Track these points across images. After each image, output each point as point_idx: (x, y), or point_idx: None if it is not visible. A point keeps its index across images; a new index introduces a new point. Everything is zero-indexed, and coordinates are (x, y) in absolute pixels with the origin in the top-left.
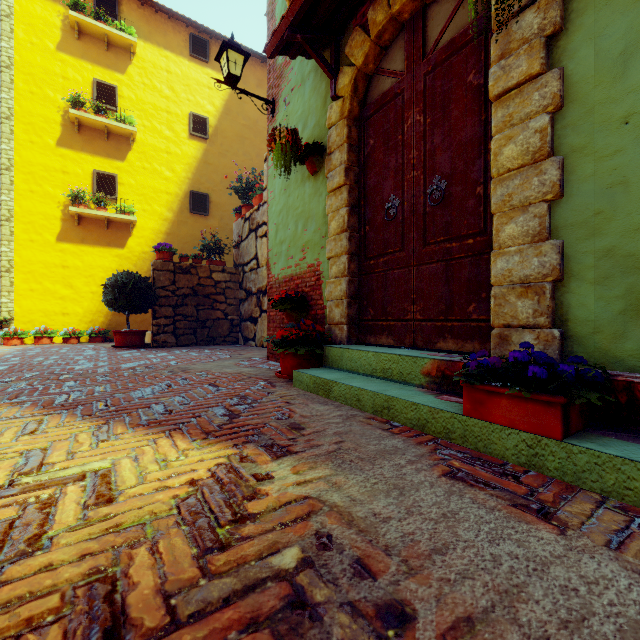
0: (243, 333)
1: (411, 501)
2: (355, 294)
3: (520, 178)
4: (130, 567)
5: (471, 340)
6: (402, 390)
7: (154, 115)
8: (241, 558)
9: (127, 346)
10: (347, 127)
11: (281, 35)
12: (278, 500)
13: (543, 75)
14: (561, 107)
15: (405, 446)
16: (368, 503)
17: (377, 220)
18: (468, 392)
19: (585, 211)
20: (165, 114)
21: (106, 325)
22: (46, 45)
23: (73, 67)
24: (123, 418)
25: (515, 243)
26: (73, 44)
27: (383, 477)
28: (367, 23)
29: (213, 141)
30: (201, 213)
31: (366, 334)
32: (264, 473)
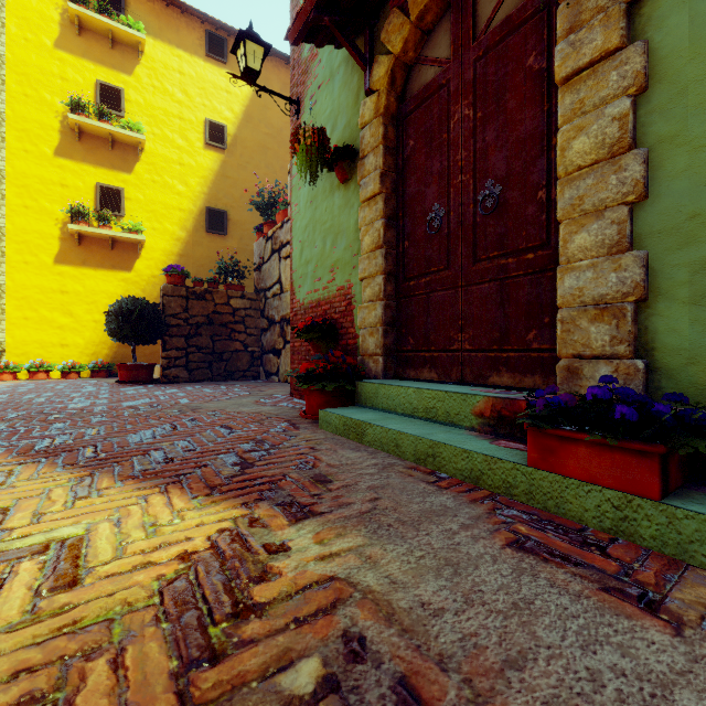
0: (265, 367)
1: (469, 584)
2: (392, 321)
3: (594, 177)
4: (79, 692)
5: (531, 374)
6: (450, 434)
7: (165, 122)
8: (238, 676)
9: (133, 382)
10: (383, 126)
11: (306, 17)
12: (294, 582)
13: (623, 50)
14: (645, 88)
15: (456, 505)
16: (413, 587)
17: (418, 234)
18: (534, 438)
19: (676, 214)
20: (178, 121)
21: (111, 358)
22: (42, 42)
23: (73, 67)
24: (112, 468)
25: (587, 256)
26: (73, 41)
27: (431, 548)
28: (406, 3)
29: (232, 151)
30: (218, 232)
31: (405, 367)
32: (278, 543)
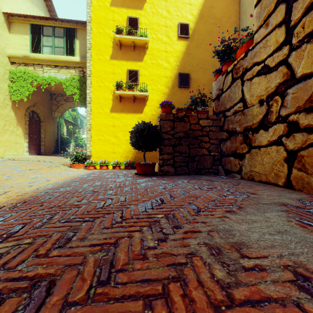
0: (224, 166)
1: None
2: None
3: None
4: None
5: None
6: None
7: (158, 30)
8: None
9: (144, 174)
10: None
11: None
12: None
13: None
14: None
15: None
16: None
17: None
18: None
19: None
20: (164, 28)
21: (133, 159)
22: (105, 5)
23: (117, 13)
24: None
25: None
26: (117, 0)
27: None
28: None
29: (192, 38)
30: (185, 86)
31: None
32: None
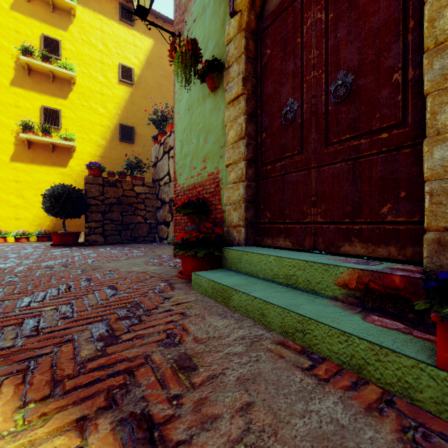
0: (159, 234)
1: None
2: (252, 198)
3: None
4: None
5: (385, 244)
6: (315, 305)
7: (90, 64)
8: None
9: (62, 245)
10: (245, 39)
11: None
12: None
13: None
14: None
15: (351, 419)
16: None
17: (274, 126)
18: None
19: None
20: (99, 64)
21: (51, 227)
22: (1, 5)
23: (24, 23)
24: None
25: None
26: (24, 5)
27: None
28: None
29: (137, 86)
30: (128, 141)
31: (263, 236)
32: None
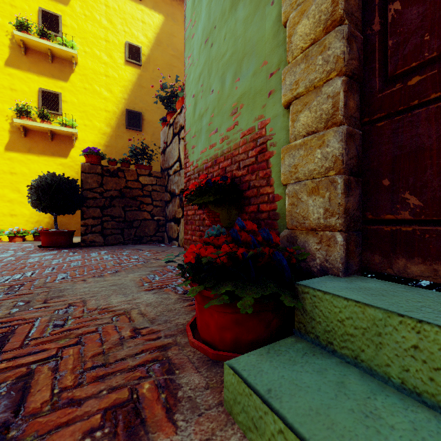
0: (168, 233)
1: None
2: (356, 164)
3: None
4: None
5: None
6: None
7: (94, 43)
8: None
9: (51, 246)
10: None
11: None
12: None
13: None
14: None
15: None
16: None
17: None
18: None
19: None
20: (104, 42)
21: (51, 225)
22: None
23: None
24: None
25: None
26: None
27: None
28: None
29: (146, 68)
30: (135, 129)
31: (391, 254)
32: None
